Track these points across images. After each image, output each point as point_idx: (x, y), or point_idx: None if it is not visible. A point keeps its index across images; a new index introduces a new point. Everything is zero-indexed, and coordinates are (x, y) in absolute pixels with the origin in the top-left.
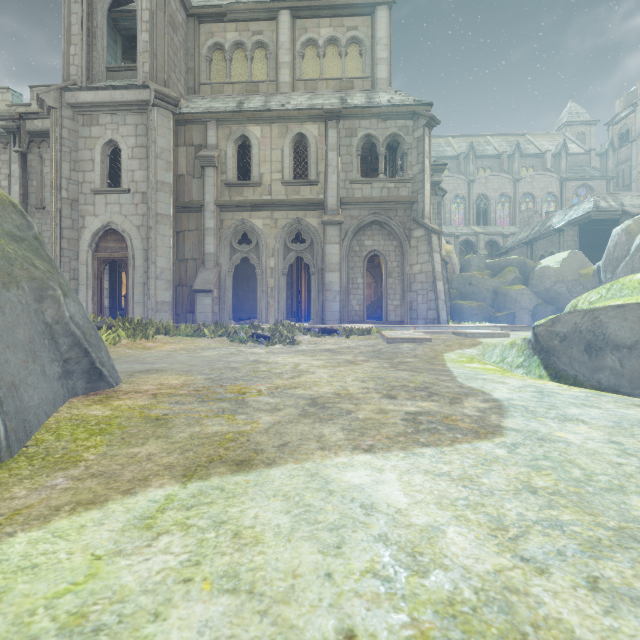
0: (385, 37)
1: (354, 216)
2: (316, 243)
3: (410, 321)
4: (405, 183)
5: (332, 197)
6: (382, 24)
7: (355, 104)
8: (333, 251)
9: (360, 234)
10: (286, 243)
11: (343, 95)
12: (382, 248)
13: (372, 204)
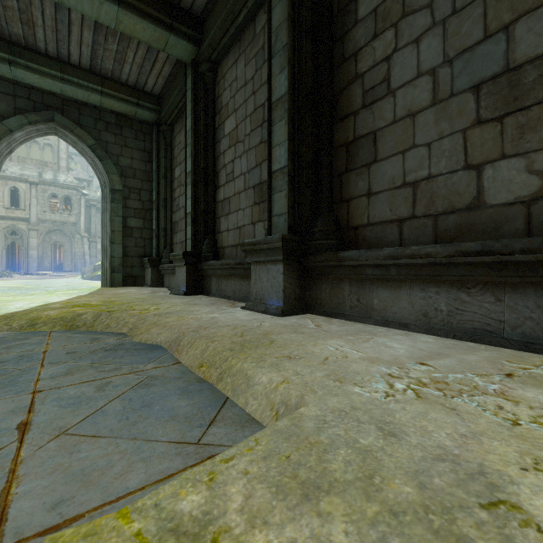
0: (65, 149)
1: (46, 226)
2: (25, 236)
3: (75, 271)
4: (73, 215)
5: (34, 218)
6: (63, 143)
7: (47, 179)
8: (34, 241)
9: (50, 234)
10: (6, 235)
11: (41, 171)
12: (62, 240)
13: (56, 222)
